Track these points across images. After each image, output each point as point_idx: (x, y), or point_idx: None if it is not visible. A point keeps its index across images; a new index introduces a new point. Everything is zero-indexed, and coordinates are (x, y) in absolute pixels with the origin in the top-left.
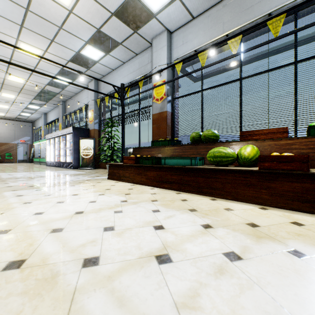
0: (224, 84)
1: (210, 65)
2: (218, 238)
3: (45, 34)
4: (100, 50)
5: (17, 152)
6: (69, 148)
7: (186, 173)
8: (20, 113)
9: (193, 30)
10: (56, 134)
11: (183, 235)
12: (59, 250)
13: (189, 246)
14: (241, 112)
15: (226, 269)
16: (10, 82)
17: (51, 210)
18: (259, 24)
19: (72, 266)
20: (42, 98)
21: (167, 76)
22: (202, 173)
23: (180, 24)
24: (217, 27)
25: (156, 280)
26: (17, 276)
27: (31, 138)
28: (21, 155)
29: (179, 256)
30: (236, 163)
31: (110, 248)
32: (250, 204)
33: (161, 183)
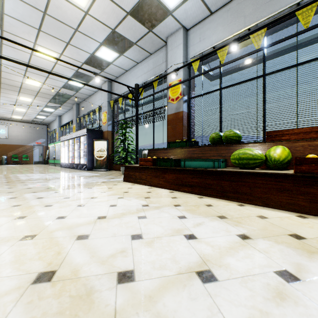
0: (245, 82)
1: (231, 62)
2: (262, 252)
3: (61, 37)
4: (114, 51)
5: (33, 154)
6: (83, 150)
7: (209, 177)
8: (36, 116)
9: (211, 26)
10: (71, 136)
11: (220, 246)
12: (89, 261)
13: (232, 261)
14: (265, 111)
15: (285, 294)
16: (27, 86)
17: (73, 214)
18: (288, 15)
19: (106, 280)
20: (57, 101)
21: (183, 75)
22: (227, 177)
23: (197, 21)
24: (238, 21)
25: (205, 304)
26: (49, 291)
27: (46, 140)
28: (37, 156)
29: (224, 273)
30: (262, 166)
31: (143, 260)
32: (285, 212)
33: (180, 187)
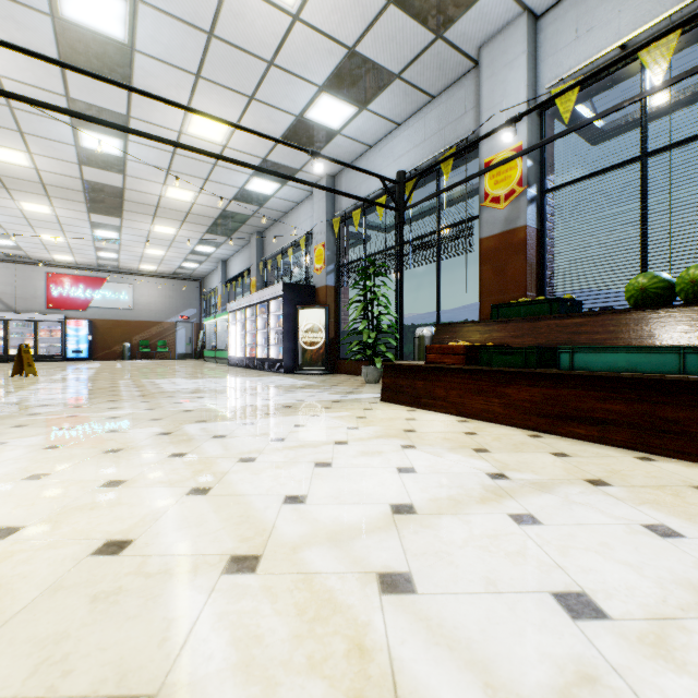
0: None
1: None
2: None
3: (239, 85)
4: (347, 102)
5: (176, 339)
6: (274, 329)
7: (668, 398)
8: (182, 264)
9: None
10: (249, 301)
11: None
12: None
13: None
14: None
15: None
16: (169, 203)
17: (318, 490)
18: None
19: None
20: (221, 230)
21: (527, 134)
22: None
23: None
24: None
25: None
26: None
27: (199, 311)
28: (183, 344)
29: None
30: None
31: None
32: None
33: (559, 422)
